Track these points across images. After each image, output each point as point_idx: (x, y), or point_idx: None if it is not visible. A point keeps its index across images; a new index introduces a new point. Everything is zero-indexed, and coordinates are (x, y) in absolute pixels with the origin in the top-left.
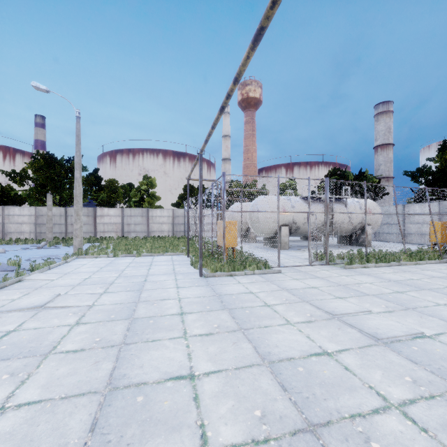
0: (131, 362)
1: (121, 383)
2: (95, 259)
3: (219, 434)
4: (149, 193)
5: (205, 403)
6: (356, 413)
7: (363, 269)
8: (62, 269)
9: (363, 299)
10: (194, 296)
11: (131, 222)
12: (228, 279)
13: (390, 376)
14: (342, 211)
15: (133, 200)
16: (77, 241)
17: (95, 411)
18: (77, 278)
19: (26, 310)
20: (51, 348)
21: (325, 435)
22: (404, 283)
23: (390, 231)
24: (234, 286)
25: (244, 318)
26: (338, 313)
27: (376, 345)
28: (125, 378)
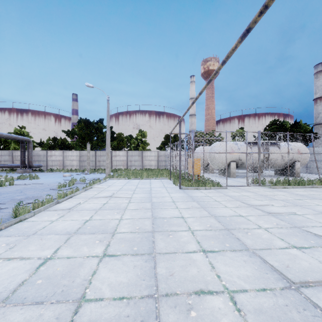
0: (158, 213)
1: (157, 217)
2: (119, 180)
3: (194, 228)
4: (142, 141)
5: (189, 222)
6: (246, 228)
7: (283, 189)
8: (106, 184)
9: (272, 201)
10: (178, 196)
11: (132, 159)
12: (195, 190)
13: (267, 222)
14: (276, 152)
15: (133, 146)
16: (107, 170)
17: (151, 221)
18: (116, 187)
19: (104, 197)
20: (125, 208)
21: (232, 231)
22: (305, 196)
23: (319, 166)
24: (199, 193)
25: (204, 204)
26: (253, 205)
27: (267, 215)
28: (157, 216)
